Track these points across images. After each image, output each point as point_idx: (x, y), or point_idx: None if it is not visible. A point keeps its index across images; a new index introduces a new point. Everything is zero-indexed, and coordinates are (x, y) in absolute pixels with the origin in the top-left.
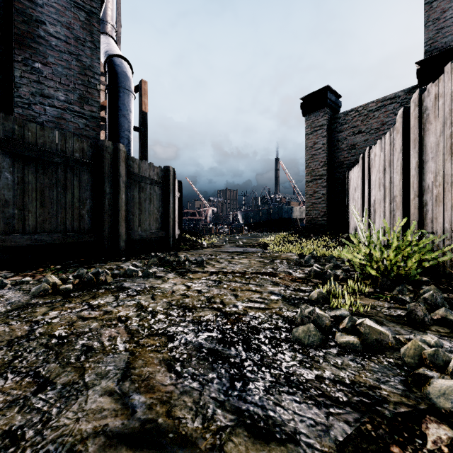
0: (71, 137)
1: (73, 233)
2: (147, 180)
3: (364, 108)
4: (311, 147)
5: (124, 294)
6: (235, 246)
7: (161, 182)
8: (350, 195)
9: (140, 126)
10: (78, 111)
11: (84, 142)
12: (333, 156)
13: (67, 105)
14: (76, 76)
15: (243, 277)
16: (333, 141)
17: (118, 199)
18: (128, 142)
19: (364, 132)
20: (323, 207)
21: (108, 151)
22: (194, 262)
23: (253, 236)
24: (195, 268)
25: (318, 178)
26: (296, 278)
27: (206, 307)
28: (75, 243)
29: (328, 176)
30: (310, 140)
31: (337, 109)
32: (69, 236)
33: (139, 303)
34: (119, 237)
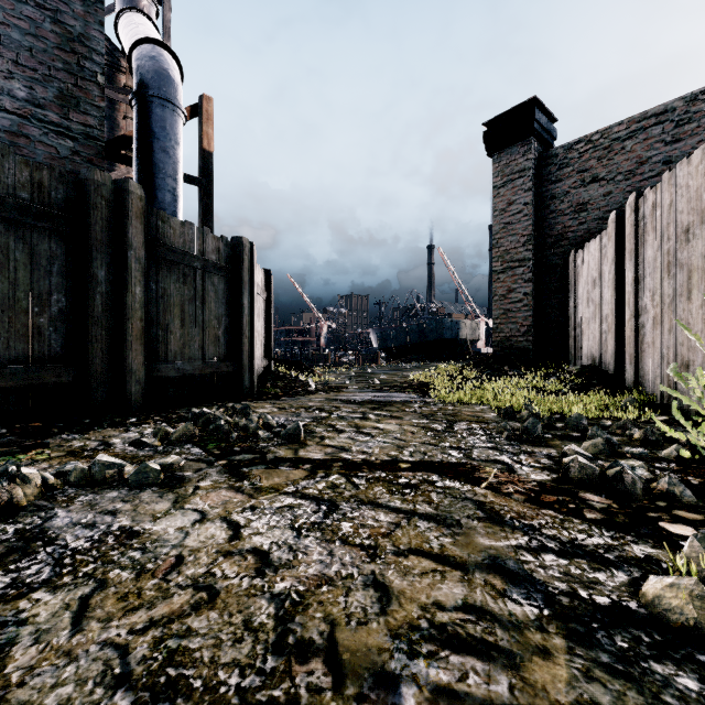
0: (8, 155)
1: (14, 366)
2: (195, 260)
3: (603, 136)
4: (502, 210)
5: (6, 577)
6: (367, 389)
7: (225, 268)
8: (579, 293)
9: (200, 176)
10: (56, 123)
11: (44, 170)
12: (544, 226)
13: (32, 108)
14: (53, 53)
15: (393, 482)
16: (544, 198)
17: (125, 294)
18: (172, 199)
19: (604, 180)
20: (525, 317)
21: (102, 192)
22: (278, 431)
23: (395, 368)
24: (278, 449)
25: (517, 264)
26: (537, 488)
27: (259, 702)
28: (19, 389)
29: (534, 262)
30: (501, 198)
31: (551, 142)
32: (2, 374)
33: (1, 656)
34: (127, 374)
